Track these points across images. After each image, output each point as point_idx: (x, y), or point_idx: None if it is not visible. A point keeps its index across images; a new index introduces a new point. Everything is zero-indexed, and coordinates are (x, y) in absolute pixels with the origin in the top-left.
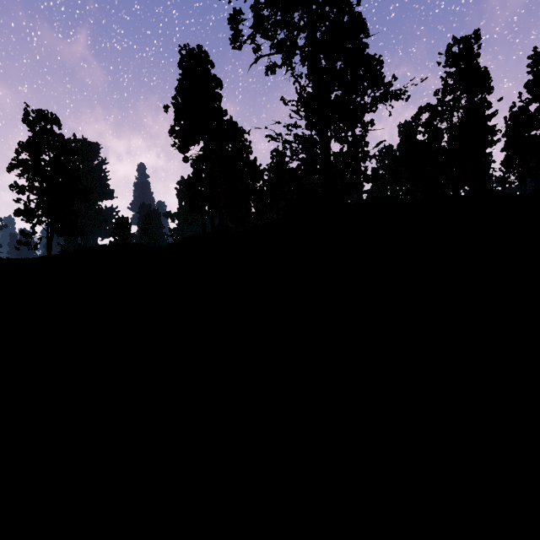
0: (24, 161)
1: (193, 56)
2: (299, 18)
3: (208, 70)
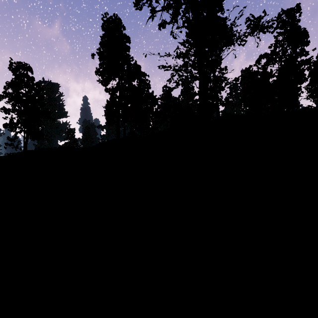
0: (9, 93)
1: (111, 21)
2: None
3: (121, 30)
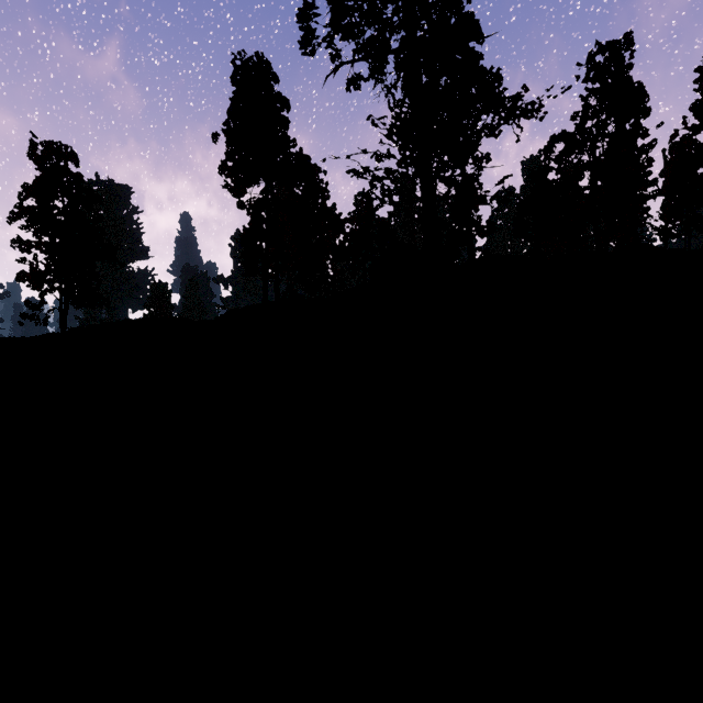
0: (30, 209)
1: (251, 67)
2: (394, 9)
3: (271, 86)
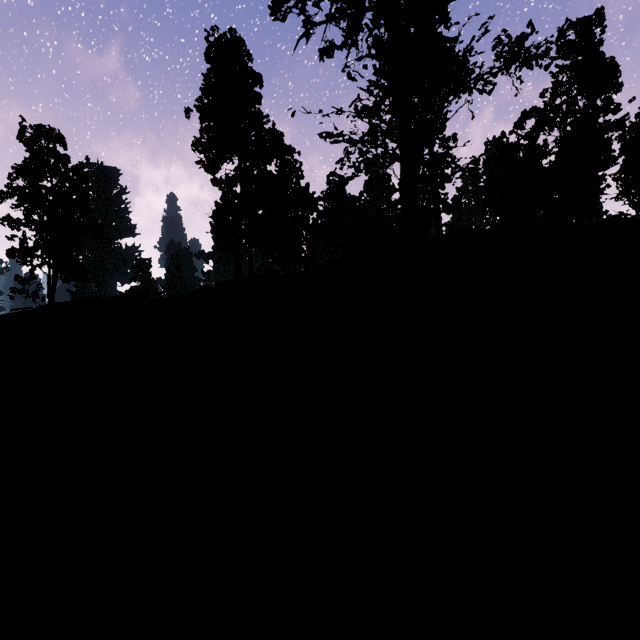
0: (20, 188)
1: (224, 43)
2: None
3: (244, 61)
